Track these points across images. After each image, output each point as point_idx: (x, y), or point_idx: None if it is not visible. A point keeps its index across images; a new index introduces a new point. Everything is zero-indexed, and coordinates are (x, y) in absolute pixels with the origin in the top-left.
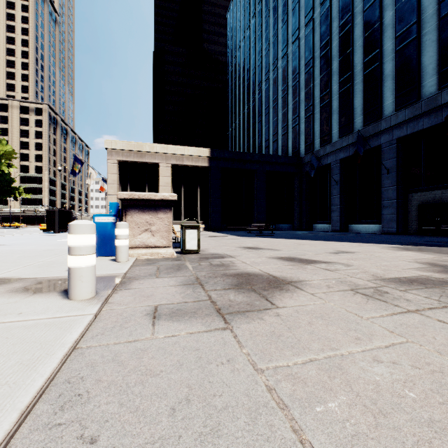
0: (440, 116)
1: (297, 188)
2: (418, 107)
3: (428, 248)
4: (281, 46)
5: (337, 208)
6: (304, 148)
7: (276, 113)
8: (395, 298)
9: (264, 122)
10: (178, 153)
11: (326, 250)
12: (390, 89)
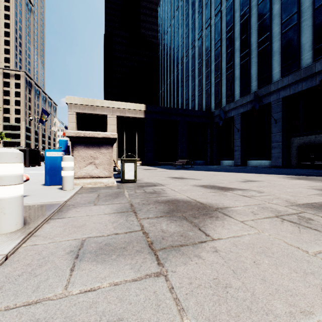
0: (314, 81)
1: (209, 134)
2: (298, 74)
3: (313, 177)
4: (198, 31)
5: (239, 149)
6: (214, 105)
7: (194, 80)
8: None
9: (185, 86)
10: (122, 107)
11: (237, 180)
12: (277, 62)
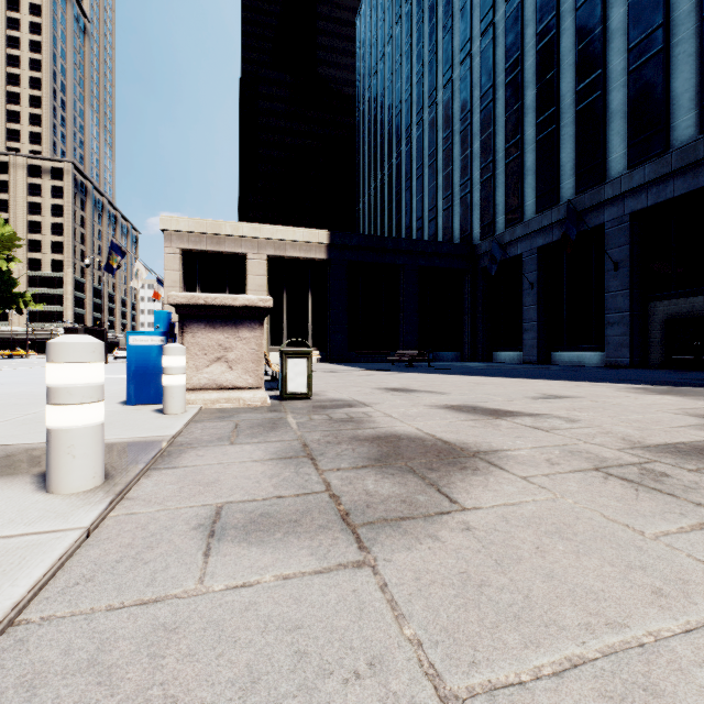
0: (702, 176)
1: (469, 294)
2: (666, 162)
3: (694, 389)
4: (443, 68)
5: (533, 327)
6: (479, 231)
7: (435, 175)
8: (689, 487)
9: (415, 190)
10: (278, 238)
11: (525, 394)
12: (619, 134)
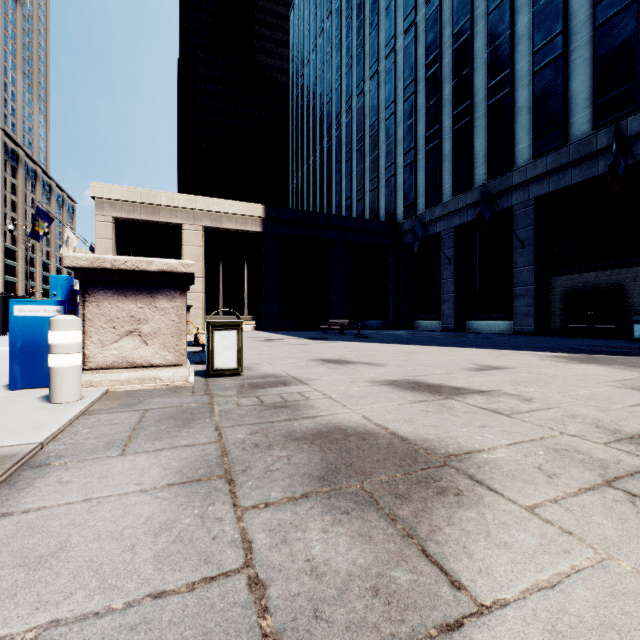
0: (595, 167)
1: (393, 268)
2: (565, 153)
3: (607, 357)
4: (370, 61)
5: (450, 298)
6: (402, 210)
7: (363, 159)
8: None
9: (344, 172)
10: (214, 210)
11: (460, 365)
12: (525, 128)
